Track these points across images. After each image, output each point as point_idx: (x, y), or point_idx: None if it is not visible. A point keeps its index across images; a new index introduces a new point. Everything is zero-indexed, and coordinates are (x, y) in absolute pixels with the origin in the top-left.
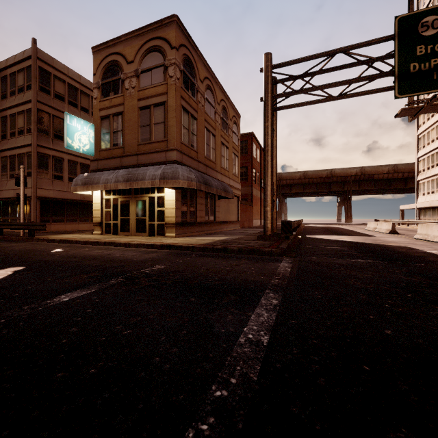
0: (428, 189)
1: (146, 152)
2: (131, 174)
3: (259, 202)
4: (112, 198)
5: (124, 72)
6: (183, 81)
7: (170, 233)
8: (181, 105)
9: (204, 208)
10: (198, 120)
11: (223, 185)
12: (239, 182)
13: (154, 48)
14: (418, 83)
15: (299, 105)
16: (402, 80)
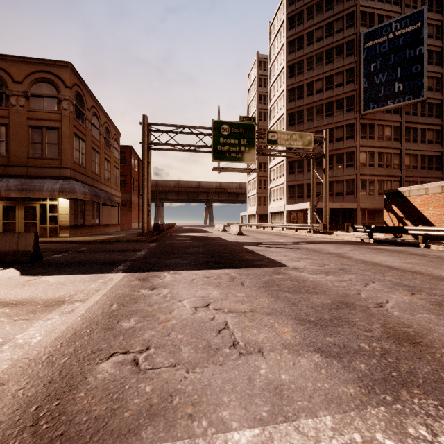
0: (252, 203)
1: (37, 166)
2: (26, 185)
3: (137, 207)
4: None
5: (10, 88)
6: (75, 112)
7: (64, 234)
8: (73, 132)
9: (91, 213)
10: (87, 142)
11: (108, 196)
12: (119, 190)
13: (47, 80)
14: (221, 156)
15: (165, 149)
16: (214, 153)
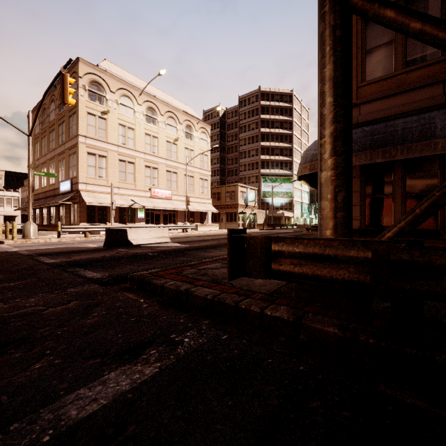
0: None
1: None
2: None
3: None
4: None
5: None
6: None
7: None
8: (359, 22)
9: None
10: None
11: None
12: None
13: None
14: None
15: None
16: None
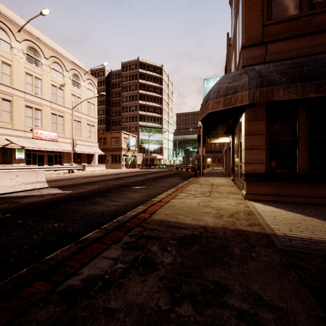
0: None
1: None
2: None
3: None
4: (235, 143)
5: None
6: None
7: (244, 190)
8: None
9: None
10: None
11: None
12: None
13: None
14: None
15: None
16: None
